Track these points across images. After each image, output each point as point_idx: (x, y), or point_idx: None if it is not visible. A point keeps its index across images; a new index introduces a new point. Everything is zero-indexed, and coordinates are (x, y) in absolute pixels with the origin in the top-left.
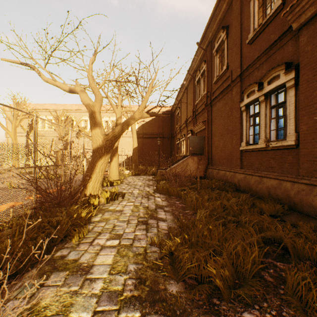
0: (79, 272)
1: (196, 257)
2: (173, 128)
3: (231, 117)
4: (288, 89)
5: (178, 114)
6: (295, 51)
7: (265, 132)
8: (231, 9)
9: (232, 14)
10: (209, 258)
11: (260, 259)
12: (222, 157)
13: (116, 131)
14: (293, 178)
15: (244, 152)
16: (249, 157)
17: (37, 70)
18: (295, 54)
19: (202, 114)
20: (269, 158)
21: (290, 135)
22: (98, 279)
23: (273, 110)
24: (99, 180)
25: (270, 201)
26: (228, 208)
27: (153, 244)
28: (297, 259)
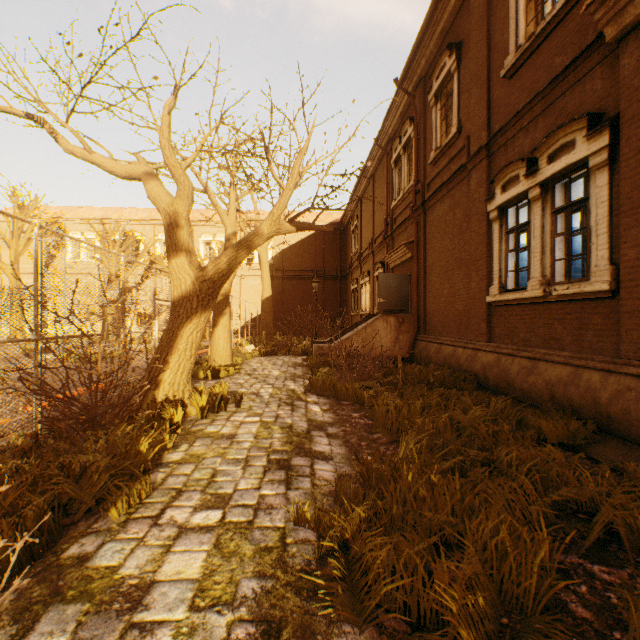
0: (116, 605)
1: (406, 558)
2: (344, 258)
3: (467, 234)
4: (593, 172)
5: (355, 229)
6: (611, 89)
7: (541, 265)
8: (467, 7)
9: (470, 18)
10: (437, 561)
11: (555, 560)
12: (448, 317)
13: (222, 260)
14: (607, 362)
15: (496, 307)
16: (506, 318)
17: (50, 128)
18: (611, 96)
19: (406, 228)
20: (550, 320)
21: (600, 271)
22: (161, 626)
23: (559, 218)
24: (185, 368)
25: (556, 413)
26: (465, 429)
27: (302, 523)
28: (639, 555)
